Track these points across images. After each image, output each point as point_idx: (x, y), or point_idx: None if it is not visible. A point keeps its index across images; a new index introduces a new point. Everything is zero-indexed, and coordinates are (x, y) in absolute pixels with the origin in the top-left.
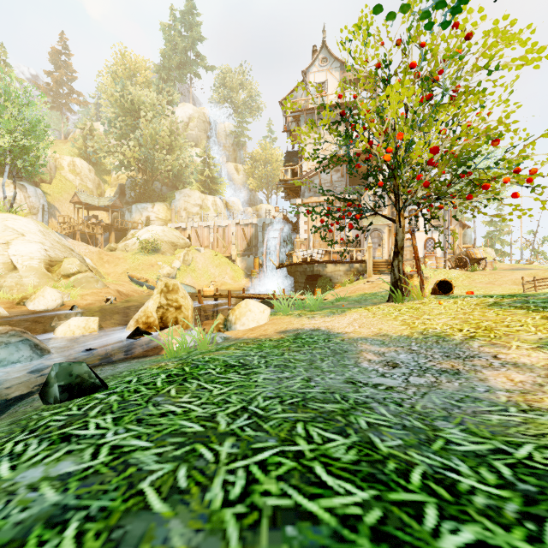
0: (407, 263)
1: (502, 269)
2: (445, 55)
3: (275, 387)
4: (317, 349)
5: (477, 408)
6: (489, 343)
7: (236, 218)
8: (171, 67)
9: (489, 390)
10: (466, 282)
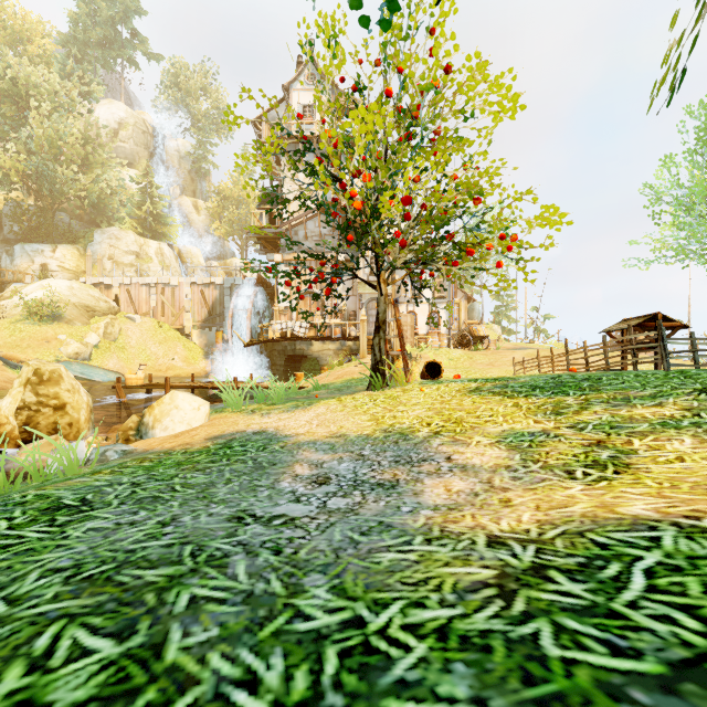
0: (407, 340)
1: (505, 348)
2: (421, 86)
3: (90, 545)
4: (235, 464)
5: (378, 542)
6: (451, 440)
7: (195, 276)
8: (89, 41)
9: (415, 508)
10: (467, 364)
